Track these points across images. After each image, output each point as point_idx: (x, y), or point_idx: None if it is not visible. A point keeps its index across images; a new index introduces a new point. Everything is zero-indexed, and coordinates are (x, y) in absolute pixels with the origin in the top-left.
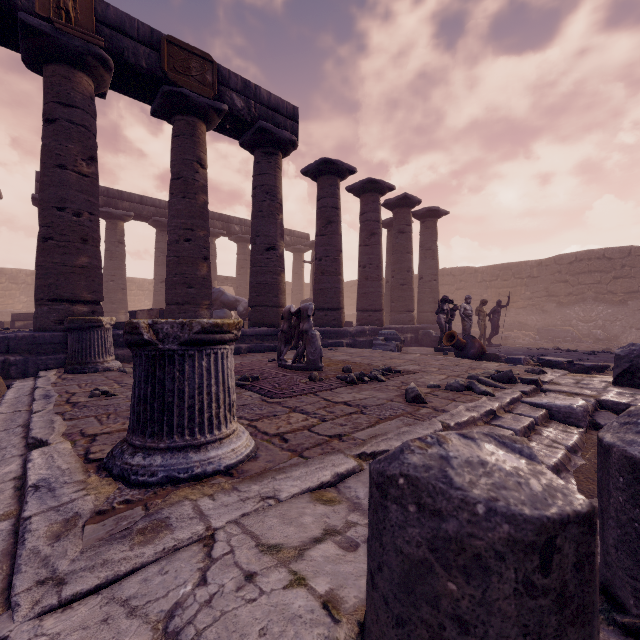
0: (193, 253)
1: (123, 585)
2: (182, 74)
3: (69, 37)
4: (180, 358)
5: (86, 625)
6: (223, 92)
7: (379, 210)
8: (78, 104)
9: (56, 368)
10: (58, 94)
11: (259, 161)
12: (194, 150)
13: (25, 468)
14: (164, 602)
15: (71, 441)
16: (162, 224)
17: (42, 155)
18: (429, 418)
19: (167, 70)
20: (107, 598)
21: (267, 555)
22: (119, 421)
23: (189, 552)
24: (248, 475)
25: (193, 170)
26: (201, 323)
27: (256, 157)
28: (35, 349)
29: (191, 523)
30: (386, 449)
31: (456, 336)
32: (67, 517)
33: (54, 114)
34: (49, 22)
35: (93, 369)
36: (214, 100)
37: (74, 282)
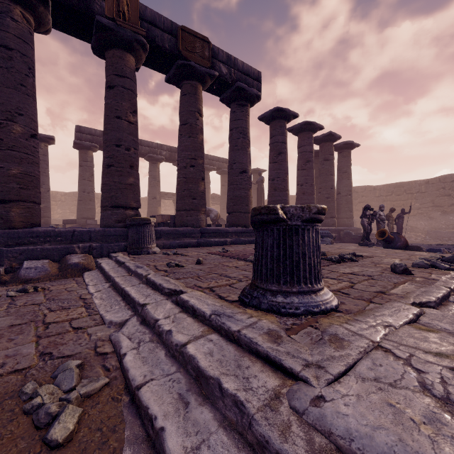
0: (196, 175)
1: (358, 371)
2: (190, 52)
3: (124, 30)
4: (302, 231)
5: (371, 391)
6: (214, 63)
7: (312, 144)
8: (128, 75)
9: (119, 252)
10: (116, 69)
11: (235, 111)
12: (196, 104)
13: (186, 305)
14: (408, 381)
15: (199, 290)
16: (154, 159)
17: (106, 110)
18: (431, 283)
19: (181, 49)
20: (358, 378)
21: (443, 358)
22: (211, 280)
23: (379, 354)
24: (354, 312)
25: (195, 118)
26: (317, 207)
27: (232, 108)
28: (105, 239)
29: (356, 338)
30: (428, 301)
31: (387, 233)
32: (265, 331)
33: (114, 82)
34: (113, 21)
35: (146, 252)
36: (209, 69)
37: (126, 195)
